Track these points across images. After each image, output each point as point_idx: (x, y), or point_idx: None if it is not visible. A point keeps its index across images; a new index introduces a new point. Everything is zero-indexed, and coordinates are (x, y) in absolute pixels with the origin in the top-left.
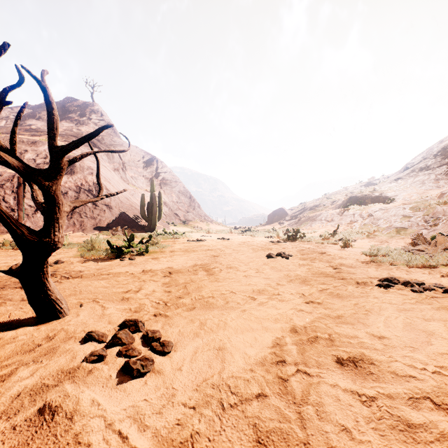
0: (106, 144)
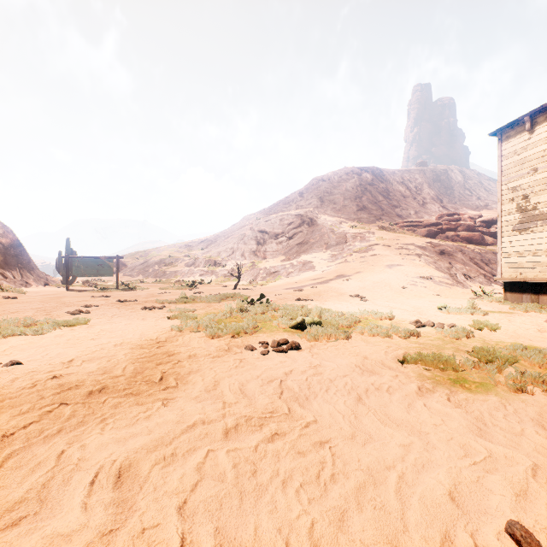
0: None
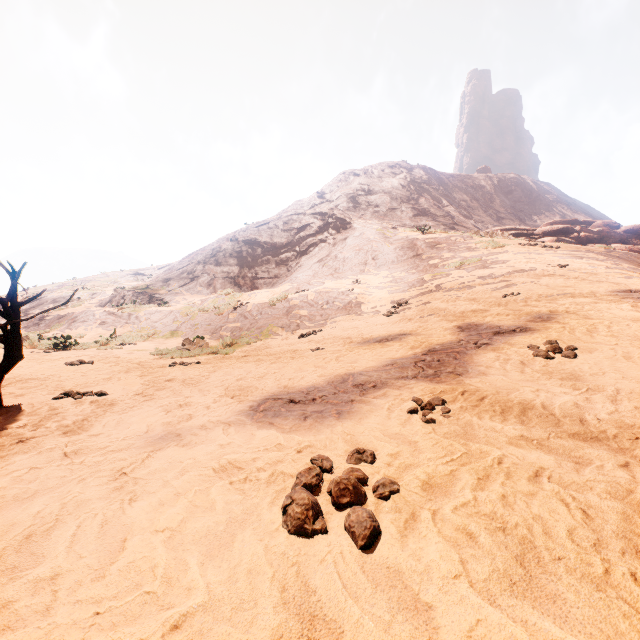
0: None
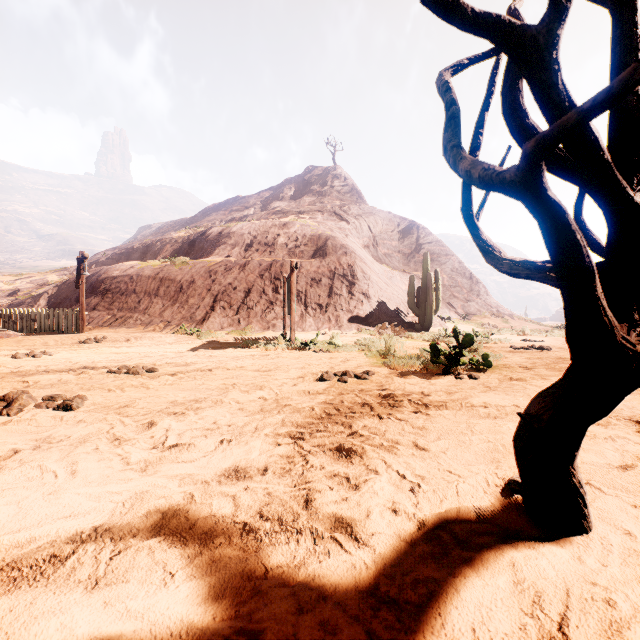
0: (353, 215)
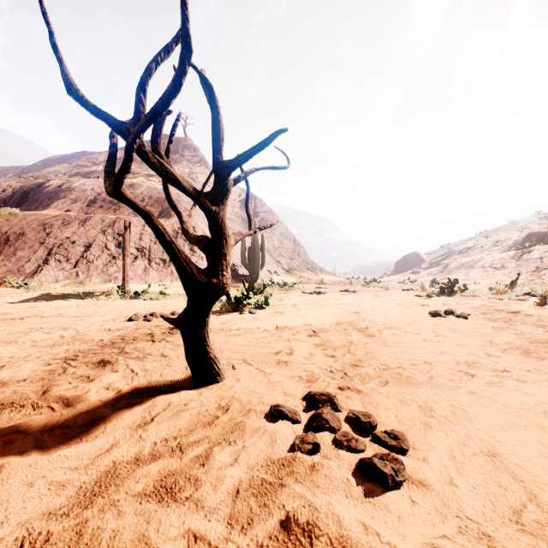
0: (201, 182)
